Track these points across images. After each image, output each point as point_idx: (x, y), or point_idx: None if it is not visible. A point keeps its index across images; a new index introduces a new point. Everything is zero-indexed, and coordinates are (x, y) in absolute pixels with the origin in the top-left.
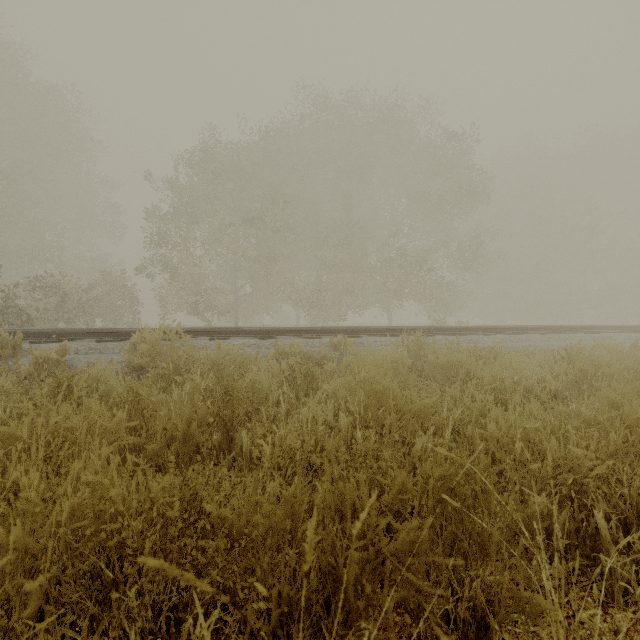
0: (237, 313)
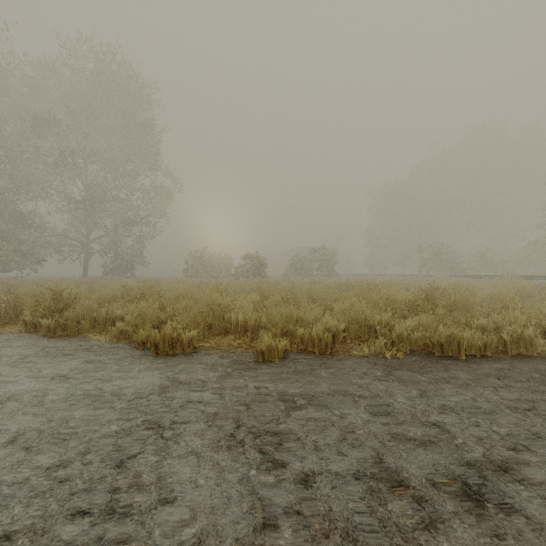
0: None
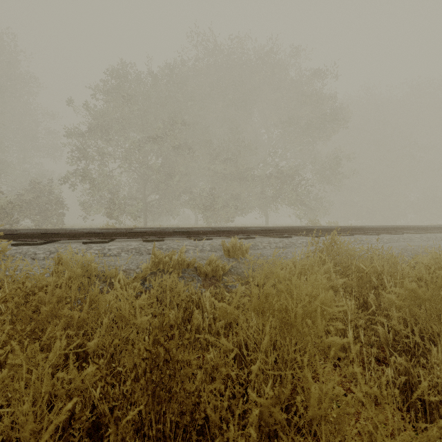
0: (146, 215)
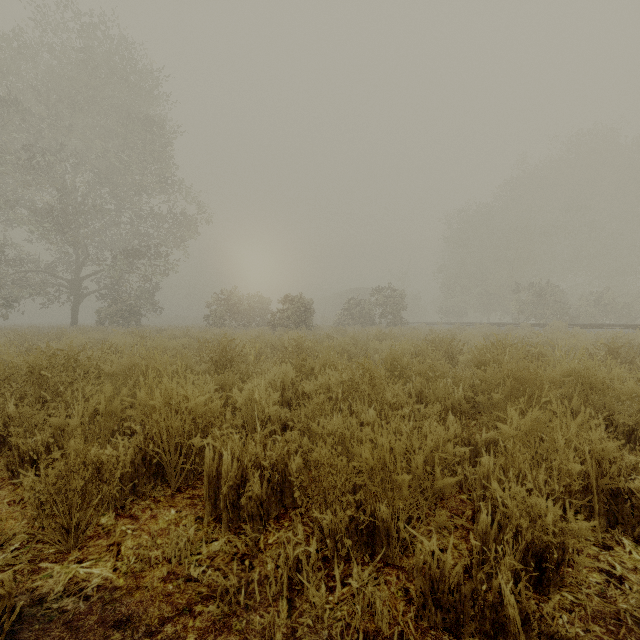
0: None
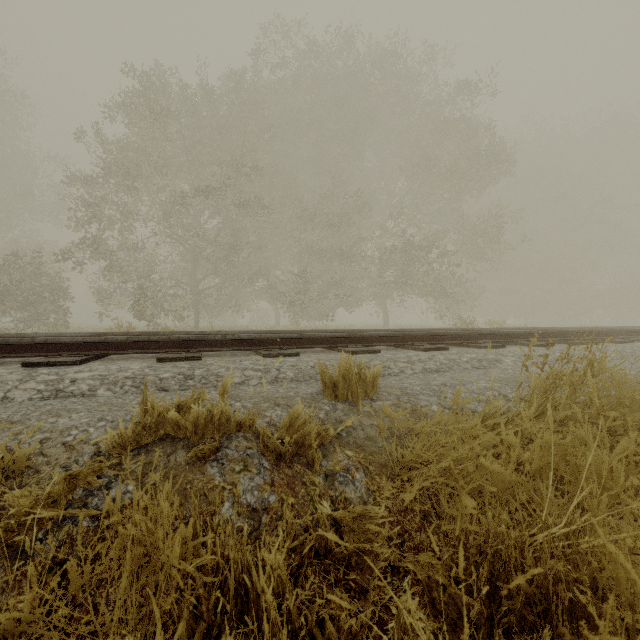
0: (197, 311)
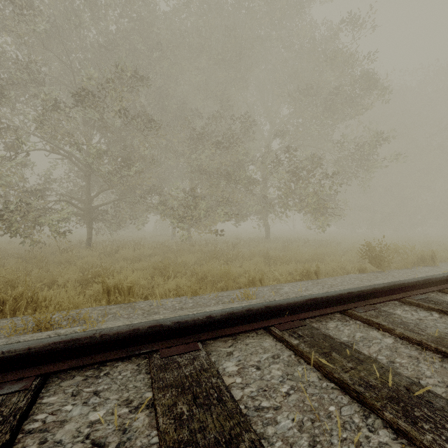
0: (90, 227)
